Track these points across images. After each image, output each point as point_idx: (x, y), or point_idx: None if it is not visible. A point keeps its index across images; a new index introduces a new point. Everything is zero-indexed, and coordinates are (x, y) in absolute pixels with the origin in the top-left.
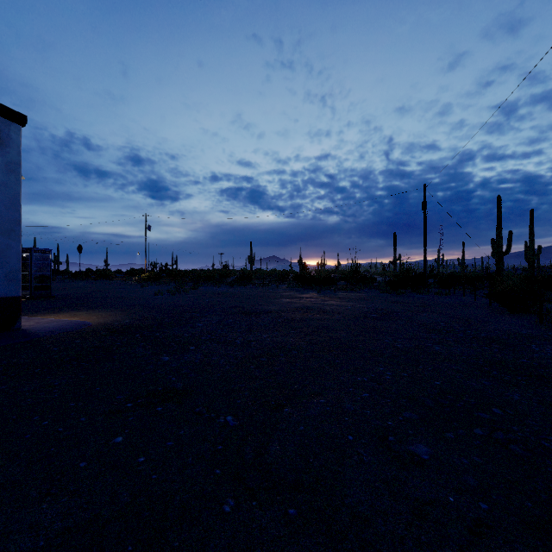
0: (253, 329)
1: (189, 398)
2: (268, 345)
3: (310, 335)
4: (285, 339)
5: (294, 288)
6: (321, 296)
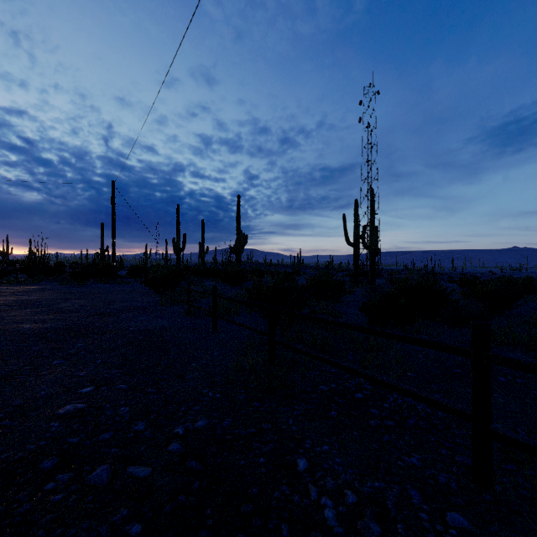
0: None
1: None
2: None
3: None
4: None
5: None
6: None
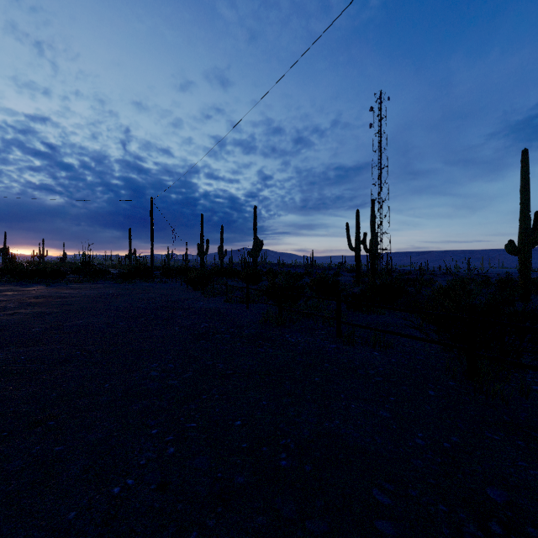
0: (4, 309)
1: (3, 330)
2: (31, 313)
3: (60, 308)
4: (42, 310)
5: (9, 283)
6: (52, 288)
